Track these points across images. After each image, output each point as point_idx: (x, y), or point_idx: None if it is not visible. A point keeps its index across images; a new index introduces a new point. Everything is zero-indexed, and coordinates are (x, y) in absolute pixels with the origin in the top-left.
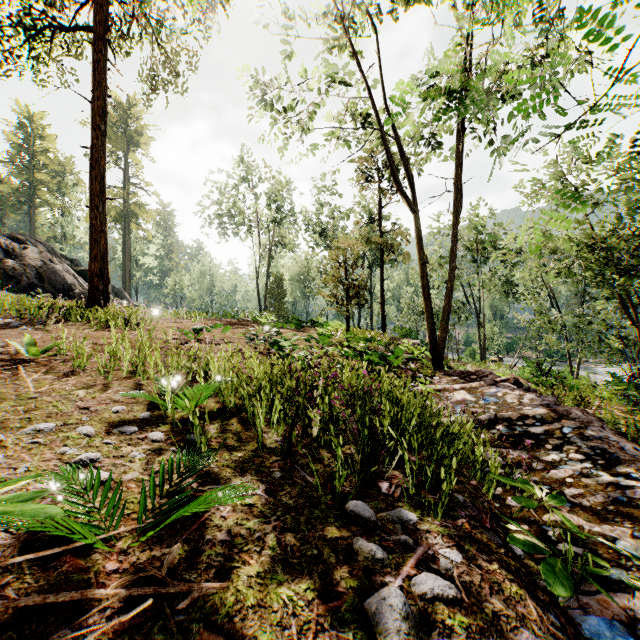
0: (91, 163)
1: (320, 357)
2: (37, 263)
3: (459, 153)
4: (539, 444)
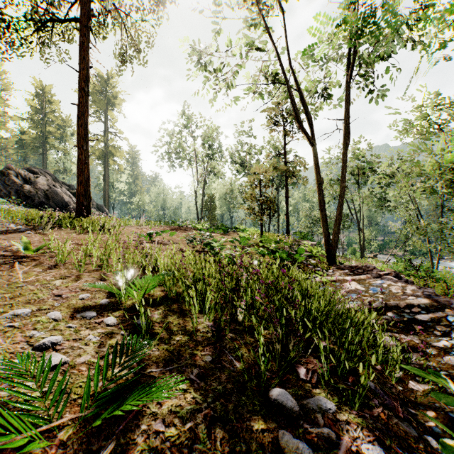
0: (78, 115)
1: (243, 255)
2: (45, 187)
3: (348, 99)
4: (428, 330)
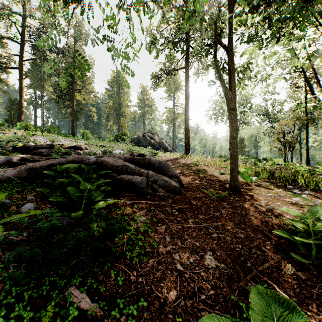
0: (185, 109)
1: (276, 165)
2: (158, 140)
3: None
4: None
